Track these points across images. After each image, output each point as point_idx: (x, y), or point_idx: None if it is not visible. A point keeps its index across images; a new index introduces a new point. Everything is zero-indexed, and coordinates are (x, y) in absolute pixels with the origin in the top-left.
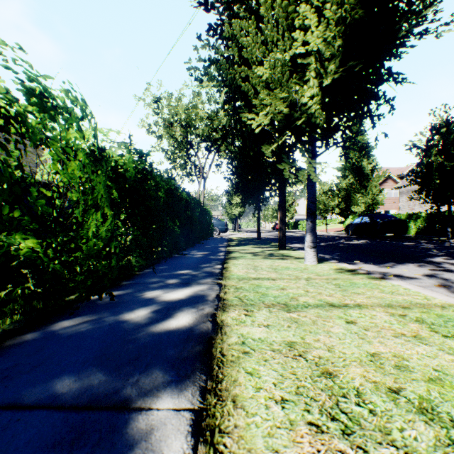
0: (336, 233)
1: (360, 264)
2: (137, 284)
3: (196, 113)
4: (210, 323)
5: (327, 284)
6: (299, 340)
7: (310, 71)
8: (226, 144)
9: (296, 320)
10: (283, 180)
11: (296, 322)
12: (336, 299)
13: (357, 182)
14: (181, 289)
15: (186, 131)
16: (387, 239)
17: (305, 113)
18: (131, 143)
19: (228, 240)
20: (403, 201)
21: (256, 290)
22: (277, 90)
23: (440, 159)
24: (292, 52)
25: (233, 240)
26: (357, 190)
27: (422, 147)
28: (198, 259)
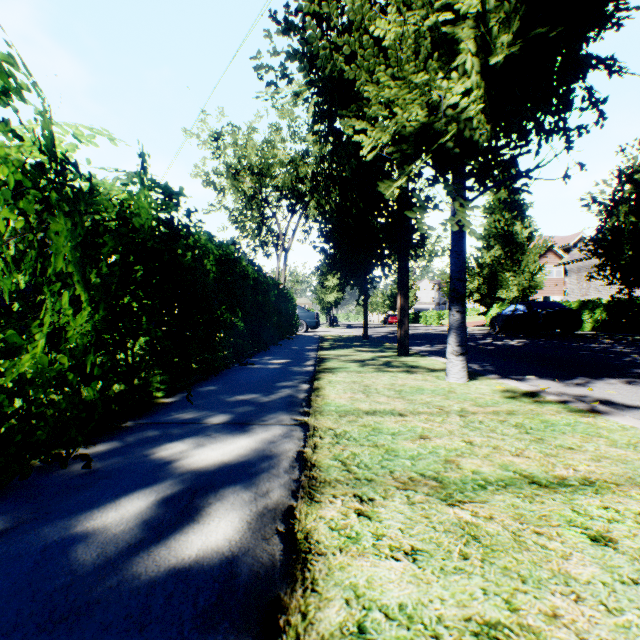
0: (476, 329)
1: (533, 380)
2: (152, 426)
3: (273, 155)
4: (278, 544)
5: (501, 424)
6: (507, 618)
7: (461, 52)
8: (317, 196)
9: (474, 534)
10: (405, 247)
11: (478, 539)
12: (536, 465)
13: (507, 255)
14: (231, 438)
15: (259, 182)
16: (553, 338)
17: (456, 120)
18: (147, 171)
19: (319, 339)
20: (572, 282)
21: (373, 440)
22: (408, 72)
23: (633, 219)
24: (431, 18)
25: (327, 339)
26: (506, 267)
27: (605, 203)
28: (272, 372)
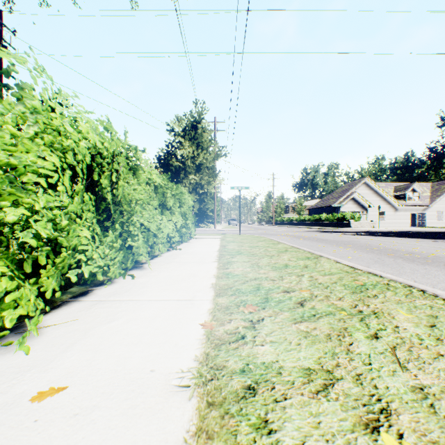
0: None
1: None
2: None
3: None
4: None
5: None
6: None
7: None
8: None
9: None
10: None
11: None
12: None
13: None
14: None
15: None
16: None
17: None
18: None
19: None
20: None
21: None
22: None
23: None
24: None
25: None
26: None
27: None
28: None
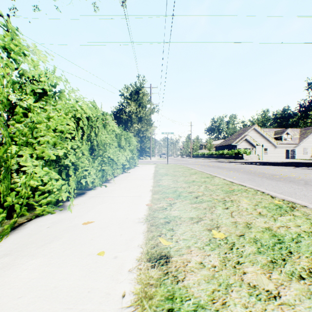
0: None
1: None
2: None
3: None
4: None
5: None
6: None
7: None
8: None
9: None
10: None
11: None
12: None
13: None
14: None
15: None
16: None
17: None
18: None
19: None
20: None
21: None
22: None
23: None
24: None
25: None
26: None
27: None
28: None
